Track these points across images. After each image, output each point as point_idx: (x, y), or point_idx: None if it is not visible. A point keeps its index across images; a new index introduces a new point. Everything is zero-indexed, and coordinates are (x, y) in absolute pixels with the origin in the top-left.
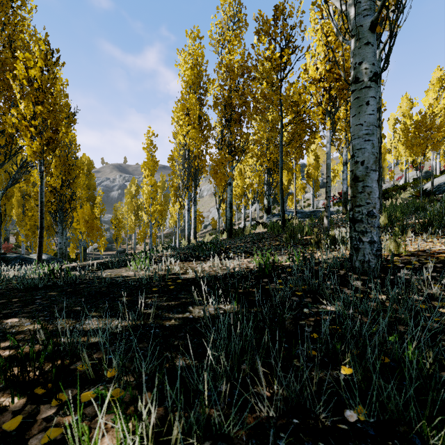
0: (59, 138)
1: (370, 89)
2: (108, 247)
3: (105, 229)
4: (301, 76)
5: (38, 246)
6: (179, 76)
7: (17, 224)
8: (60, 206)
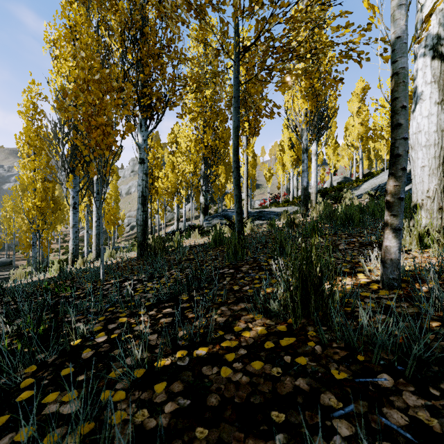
0: None
1: None
2: None
3: None
4: None
5: None
6: None
7: None
8: None
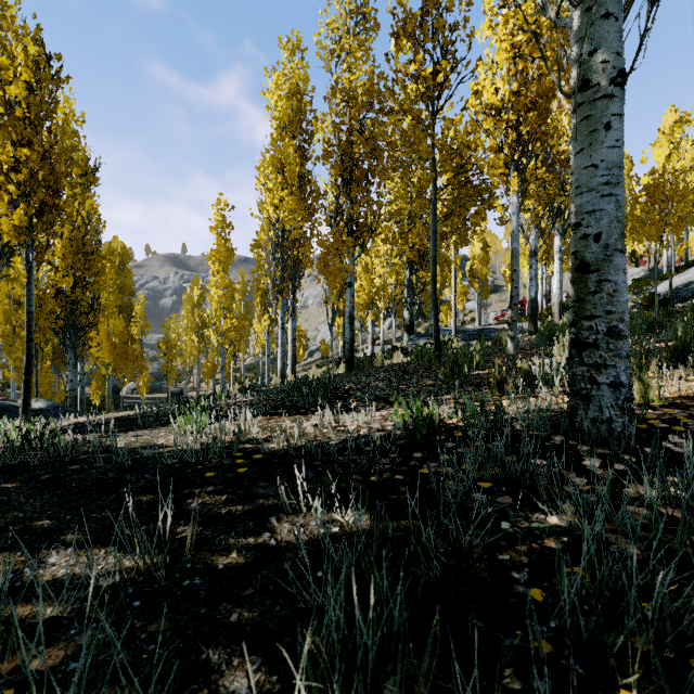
0: (60, 205)
1: (611, 100)
2: (156, 387)
3: (151, 358)
4: (469, 102)
5: (23, 388)
6: (267, 109)
7: (4, 349)
8: (71, 321)
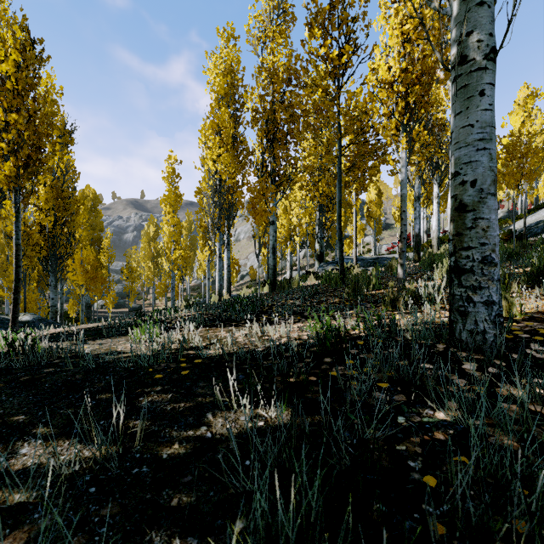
0: (42, 159)
1: (485, 72)
2: (120, 303)
3: (116, 281)
4: (368, 77)
5: (13, 304)
6: (207, 84)
7: None
8: (52, 251)
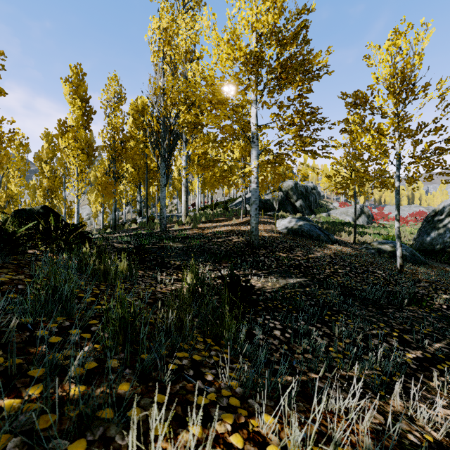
0: None
1: (164, 188)
2: None
3: None
4: (154, 158)
5: None
6: (70, 112)
7: None
8: None
